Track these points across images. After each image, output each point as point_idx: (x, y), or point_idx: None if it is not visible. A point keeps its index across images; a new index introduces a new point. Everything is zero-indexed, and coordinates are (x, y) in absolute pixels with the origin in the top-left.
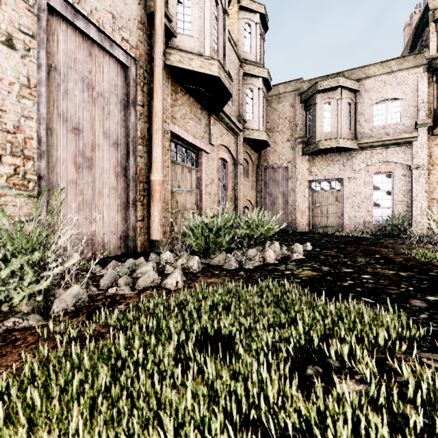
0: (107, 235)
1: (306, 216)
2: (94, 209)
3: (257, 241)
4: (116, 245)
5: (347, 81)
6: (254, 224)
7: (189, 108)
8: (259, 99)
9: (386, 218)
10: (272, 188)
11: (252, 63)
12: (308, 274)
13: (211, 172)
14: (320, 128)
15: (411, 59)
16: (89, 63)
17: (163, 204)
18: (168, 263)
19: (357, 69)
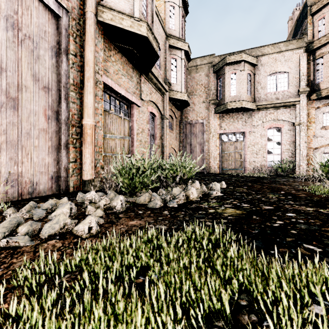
0: (36, 175)
1: (218, 161)
2: (21, 150)
3: (180, 180)
4: (46, 185)
5: (248, 57)
6: (177, 165)
7: (122, 66)
8: (181, 67)
9: (276, 162)
10: (191, 139)
11: (176, 38)
12: (233, 213)
13: (141, 123)
14: (228, 92)
15: (295, 42)
16: (14, 3)
17: (95, 148)
18: (89, 204)
19: (255, 48)
